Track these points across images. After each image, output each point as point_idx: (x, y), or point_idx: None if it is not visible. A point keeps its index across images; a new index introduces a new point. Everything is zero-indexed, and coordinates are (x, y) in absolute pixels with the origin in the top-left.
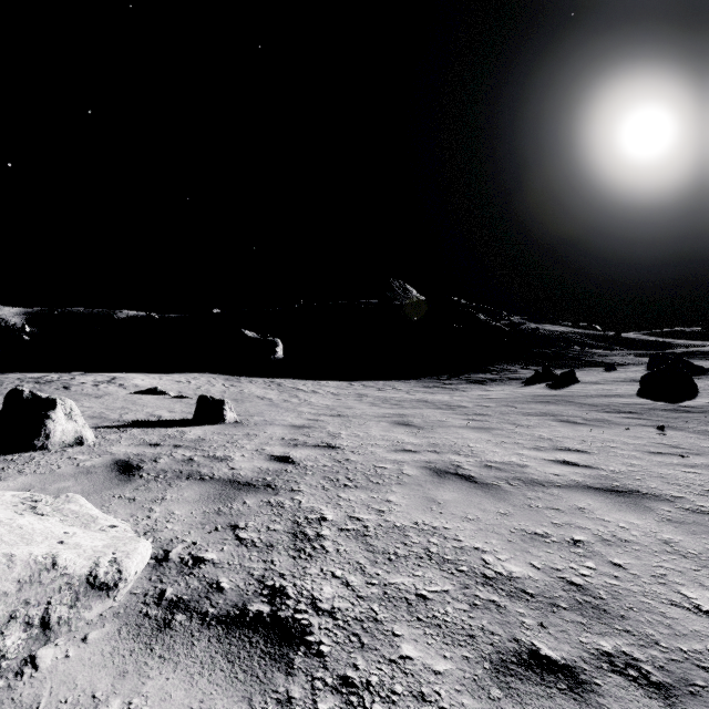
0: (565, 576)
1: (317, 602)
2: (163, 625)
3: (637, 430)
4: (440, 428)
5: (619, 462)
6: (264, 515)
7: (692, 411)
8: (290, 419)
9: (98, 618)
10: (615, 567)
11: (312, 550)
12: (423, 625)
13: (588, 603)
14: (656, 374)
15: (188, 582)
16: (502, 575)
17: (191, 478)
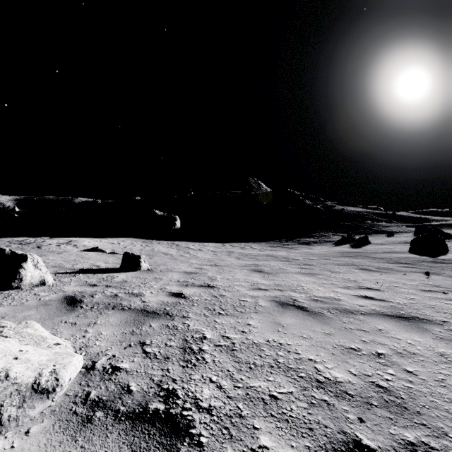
0: (374, 381)
1: (198, 401)
2: (86, 420)
3: (411, 275)
4: (282, 273)
5: (402, 297)
6: (163, 335)
7: (446, 262)
8: (184, 267)
9: (39, 415)
10: (408, 374)
11: (196, 360)
12: (275, 420)
13: (393, 401)
14: (421, 239)
15: (107, 385)
16: (330, 380)
17: (115, 308)
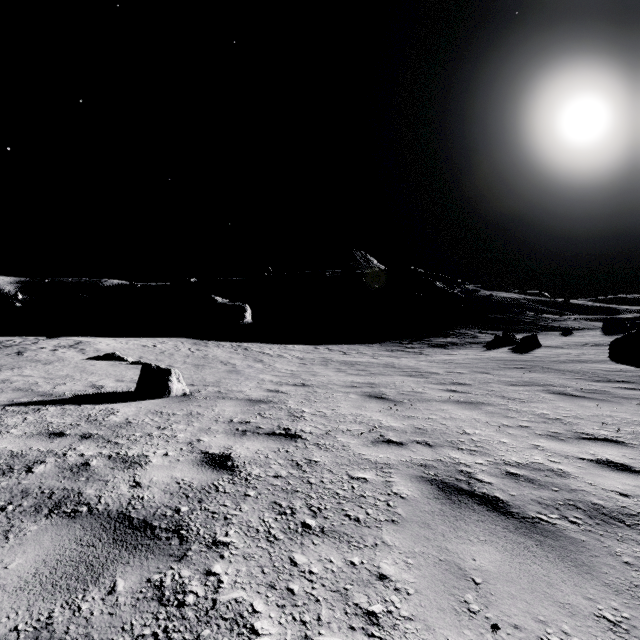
0: None
1: None
2: None
3: None
4: (419, 402)
5: None
6: None
7: None
8: (248, 390)
9: None
10: None
11: None
12: None
13: None
14: (627, 339)
15: None
16: None
17: (56, 510)
